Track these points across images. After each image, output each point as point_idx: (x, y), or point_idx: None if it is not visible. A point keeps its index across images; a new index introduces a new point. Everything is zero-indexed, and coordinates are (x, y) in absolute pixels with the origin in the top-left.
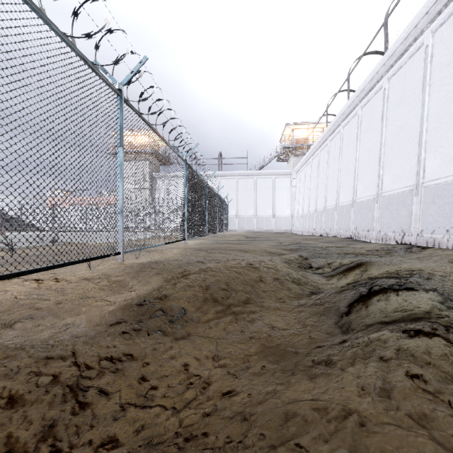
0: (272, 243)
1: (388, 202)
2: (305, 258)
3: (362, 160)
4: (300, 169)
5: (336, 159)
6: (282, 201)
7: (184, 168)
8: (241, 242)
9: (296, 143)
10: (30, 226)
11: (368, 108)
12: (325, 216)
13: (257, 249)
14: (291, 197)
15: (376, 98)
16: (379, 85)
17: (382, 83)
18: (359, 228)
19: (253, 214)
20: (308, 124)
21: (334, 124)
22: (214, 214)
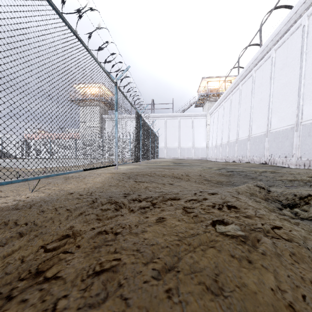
0: (202, 169)
1: (311, 130)
2: (267, 191)
3: (276, 95)
4: (213, 111)
5: (248, 99)
6: (199, 136)
7: (115, 92)
8: (172, 167)
9: (210, 92)
10: (8, 154)
11: (283, 49)
12: (238, 146)
13: (192, 175)
14: (206, 133)
15: (292, 37)
16: (297, 24)
17: (300, 21)
18: (275, 155)
19: (178, 146)
20: (220, 77)
21: (246, 70)
22: (148, 144)
